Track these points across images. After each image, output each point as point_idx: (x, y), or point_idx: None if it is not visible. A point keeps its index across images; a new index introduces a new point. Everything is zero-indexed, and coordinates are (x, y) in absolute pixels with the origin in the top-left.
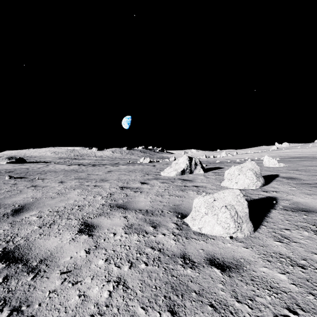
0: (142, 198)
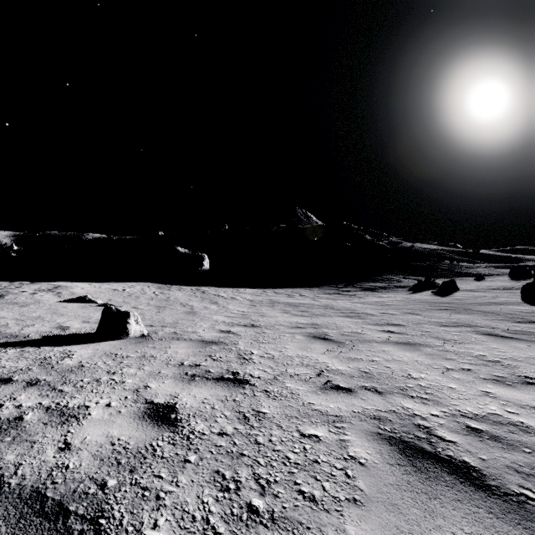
0: (182, 351)
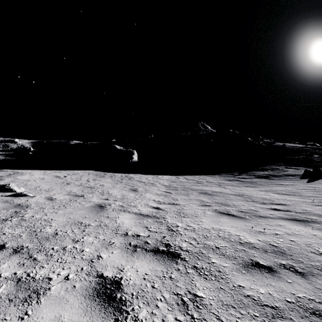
0: None
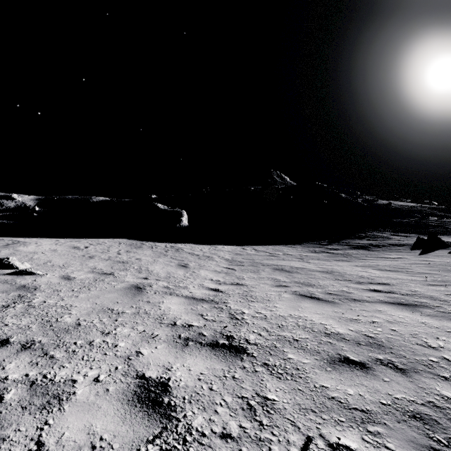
0: None
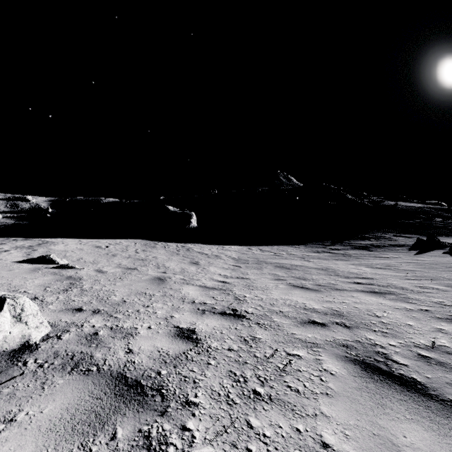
0: None
